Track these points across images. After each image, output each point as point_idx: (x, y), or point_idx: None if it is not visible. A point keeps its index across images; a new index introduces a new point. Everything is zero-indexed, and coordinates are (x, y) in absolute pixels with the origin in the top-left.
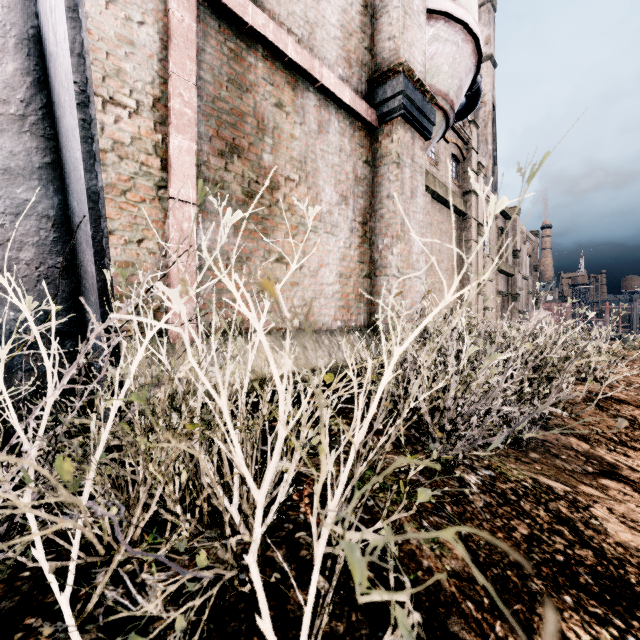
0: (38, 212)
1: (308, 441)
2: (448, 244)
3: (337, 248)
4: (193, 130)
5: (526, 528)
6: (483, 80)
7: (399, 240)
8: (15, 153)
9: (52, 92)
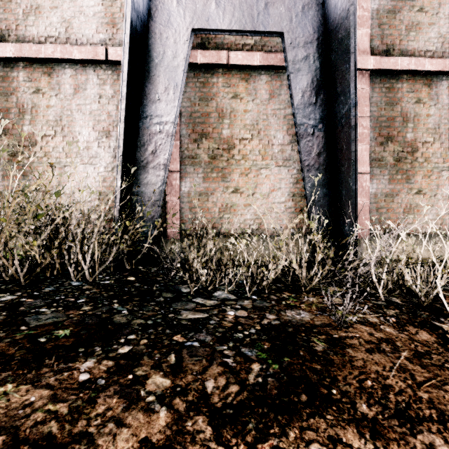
0: (328, 195)
1: (446, 287)
2: None
3: None
4: (367, 138)
5: None
6: None
7: None
8: (324, 179)
9: (336, 159)
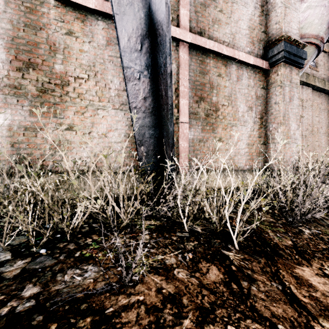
0: (154, 136)
1: (234, 209)
2: (326, 116)
3: (246, 132)
4: (187, 96)
5: (326, 247)
6: None
7: (281, 125)
8: (150, 121)
9: (159, 104)
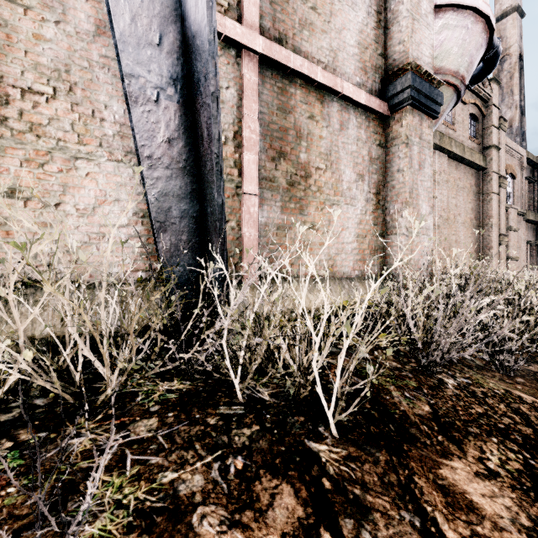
0: (189, 215)
1: (333, 348)
2: (465, 198)
3: (355, 215)
4: (256, 147)
5: (482, 410)
6: (508, 33)
7: (408, 205)
8: (181, 187)
9: (198, 154)
